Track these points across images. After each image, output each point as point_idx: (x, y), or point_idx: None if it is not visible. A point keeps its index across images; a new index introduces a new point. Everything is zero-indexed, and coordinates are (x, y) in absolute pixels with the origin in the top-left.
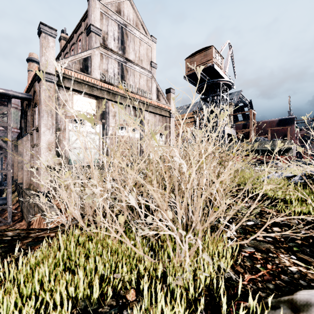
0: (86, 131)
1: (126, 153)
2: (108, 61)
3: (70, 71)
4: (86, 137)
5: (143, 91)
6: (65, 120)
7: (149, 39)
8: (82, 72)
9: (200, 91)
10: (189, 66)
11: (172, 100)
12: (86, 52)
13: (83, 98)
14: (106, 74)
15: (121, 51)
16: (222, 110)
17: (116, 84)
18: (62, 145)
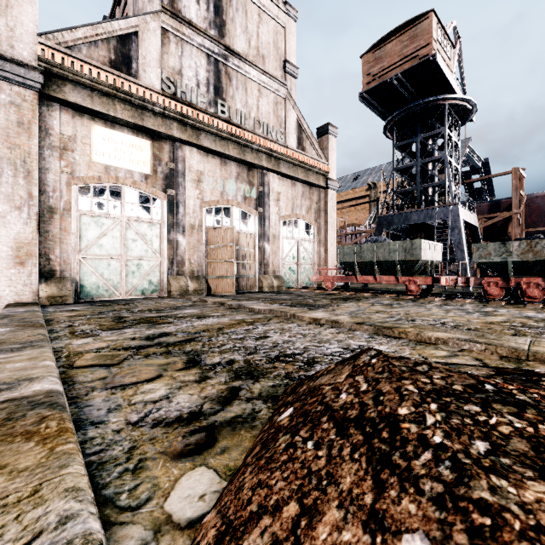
0: (126, 215)
1: (225, 268)
2: (182, 50)
3: (80, 63)
4: (127, 230)
5: (266, 126)
6: (67, 188)
7: (281, 8)
8: (114, 70)
9: (395, 129)
10: (371, 71)
11: (332, 151)
12: (124, 22)
13: (117, 135)
14: (178, 81)
15: (215, 29)
16: (450, 169)
17: (203, 107)
18: (58, 250)
